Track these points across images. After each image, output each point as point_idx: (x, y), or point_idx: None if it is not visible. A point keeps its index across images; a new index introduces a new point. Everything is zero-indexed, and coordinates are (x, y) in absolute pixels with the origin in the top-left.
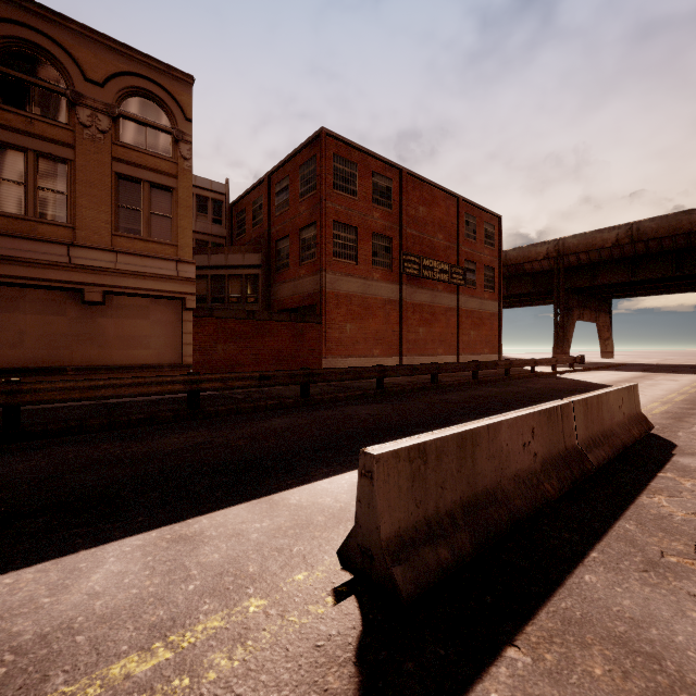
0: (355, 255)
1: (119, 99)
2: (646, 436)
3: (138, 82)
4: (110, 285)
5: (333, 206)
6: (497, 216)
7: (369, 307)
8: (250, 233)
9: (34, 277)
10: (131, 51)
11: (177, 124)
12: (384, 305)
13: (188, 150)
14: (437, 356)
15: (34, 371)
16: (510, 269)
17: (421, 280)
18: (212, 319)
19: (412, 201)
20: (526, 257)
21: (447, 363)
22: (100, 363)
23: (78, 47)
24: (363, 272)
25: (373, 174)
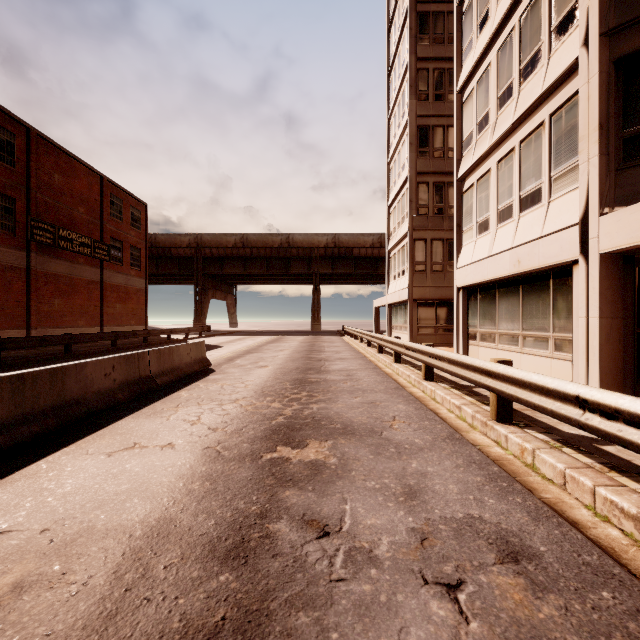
0: None
1: None
2: (205, 369)
3: None
4: None
5: None
6: (144, 204)
7: None
8: None
9: None
10: None
11: None
12: (3, 271)
13: None
14: (78, 328)
15: None
16: (160, 250)
17: (57, 249)
18: None
19: (45, 166)
20: (173, 243)
21: (83, 334)
22: None
23: None
24: None
25: None
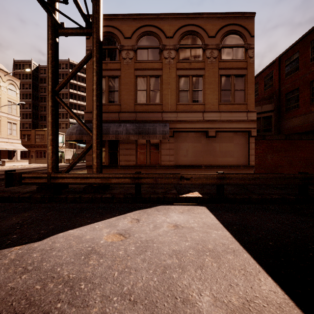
0: None
1: (221, 40)
2: None
3: (229, 28)
4: (218, 127)
5: None
6: None
7: None
8: (262, 94)
9: (191, 127)
10: (226, 15)
11: (246, 41)
12: None
13: (252, 52)
14: None
15: (191, 166)
16: None
17: None
18: (264, 141)
19: None
20: None
21: None
22: (213, 164)
23: (206, 24)
24: None
25: None
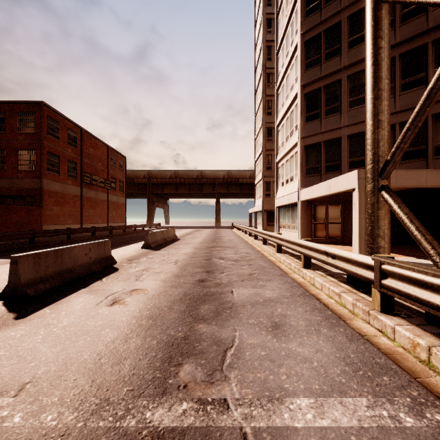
0: (58, 170)
1: None
2: (176, 239)
3: None
4: None
5: (47, 143)
6: (125, 157)
7: (66, 198)
8: None
9: None
10: None
11: None
12: (73, 197)
13: None
14: (98, 224)
15: None
16: (127, 180)
17: (91, 185)
18: None
19: (87, 145)
20: (135, 175)
21: (116, 226)
22: None
23: None
24: (63, 180)
25: (68, 129)
